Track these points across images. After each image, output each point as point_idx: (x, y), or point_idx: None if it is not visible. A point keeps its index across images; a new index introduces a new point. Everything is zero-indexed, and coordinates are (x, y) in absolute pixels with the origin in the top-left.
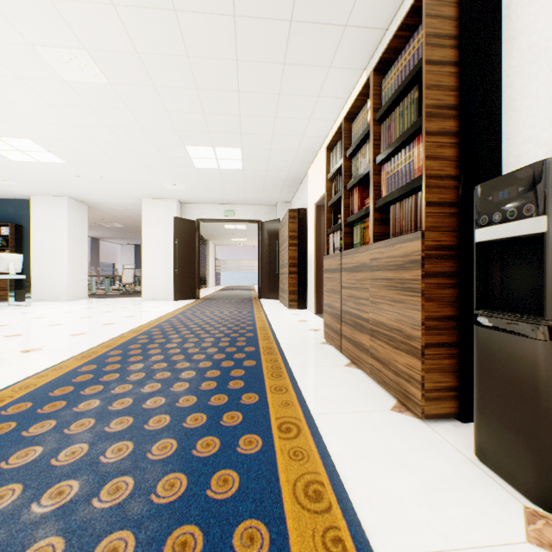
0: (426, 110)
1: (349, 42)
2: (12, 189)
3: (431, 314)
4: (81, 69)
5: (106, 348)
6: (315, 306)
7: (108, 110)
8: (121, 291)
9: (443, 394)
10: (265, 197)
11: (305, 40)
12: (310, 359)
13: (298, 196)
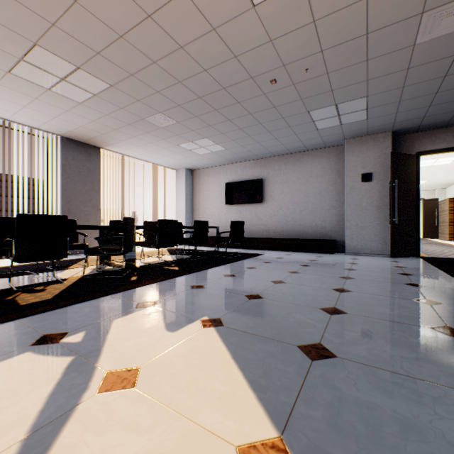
0: None
1: None
2: None
3: None
4: None
5: None
6: None
7: None
8: None
9: None
10: (428, 188)
11: None
12: None
13: (452, 188)
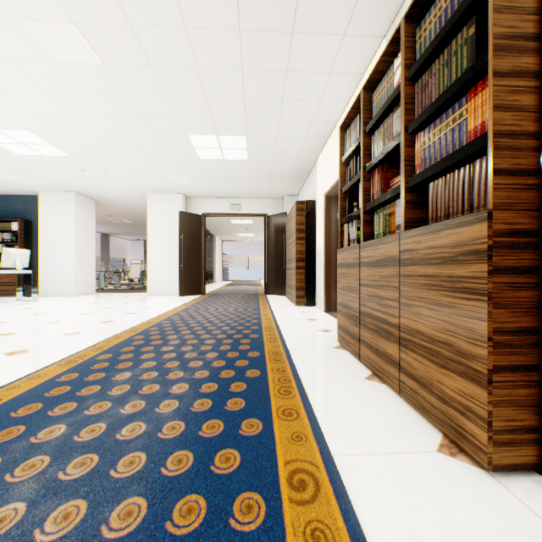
0: (494, 42)
1: (368, 1)
2: (20, 185)
3: (501, 325)
4: (72, 47)
5: (96, 351)
6: (324, 303)
7: (105, 96)
8: (129, 285)
9: (518, 437)
10: (271, 190)
11: (317, 1)
12: (324, 368)
13: (306, 188)
